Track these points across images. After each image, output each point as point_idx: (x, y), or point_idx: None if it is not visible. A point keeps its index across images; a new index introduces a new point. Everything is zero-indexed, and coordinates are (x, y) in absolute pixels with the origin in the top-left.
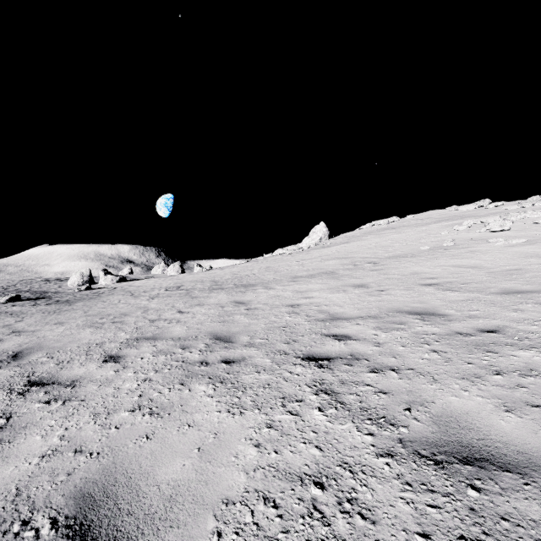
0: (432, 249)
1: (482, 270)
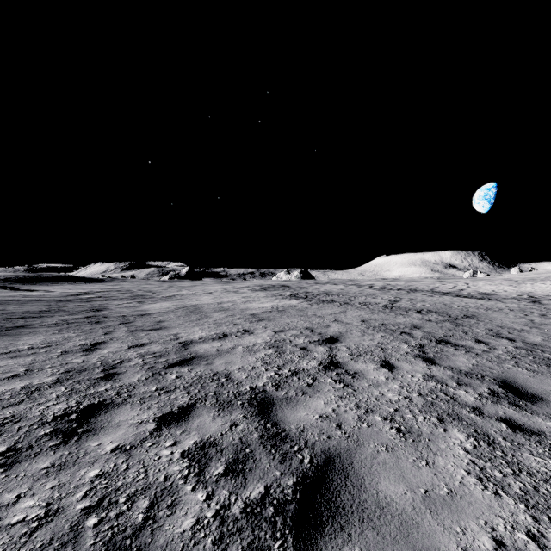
0: None
1: None
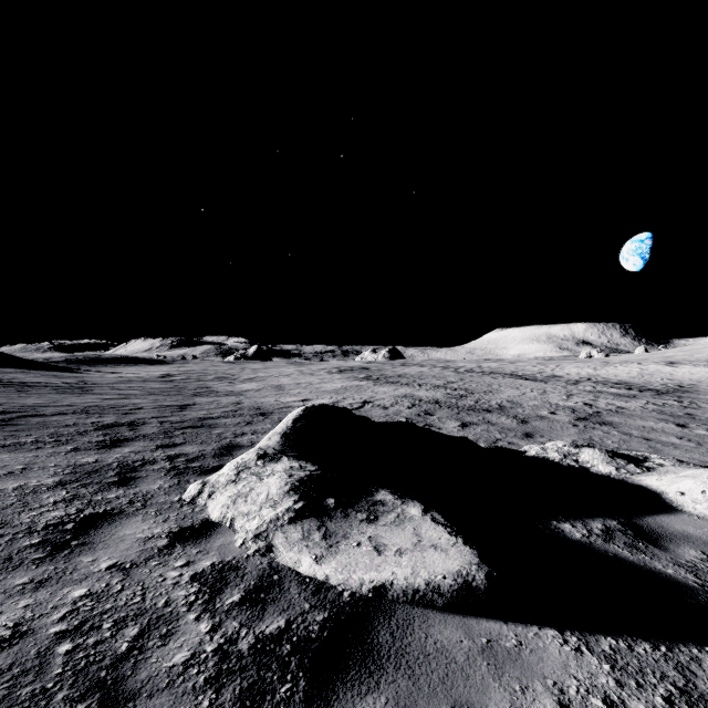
0: None
1: None
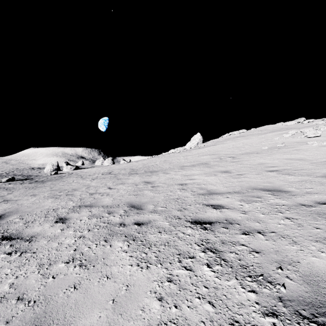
0: (270, 149)
1: (306, 161)
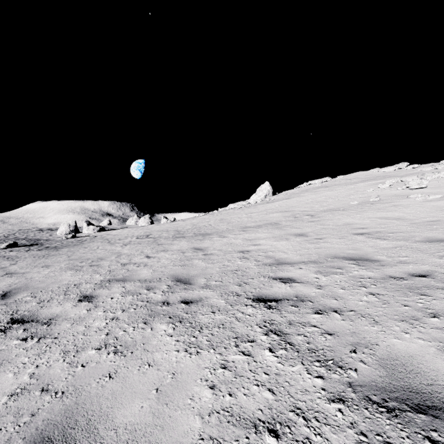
0: (360, 204)
1: (405, 221)
